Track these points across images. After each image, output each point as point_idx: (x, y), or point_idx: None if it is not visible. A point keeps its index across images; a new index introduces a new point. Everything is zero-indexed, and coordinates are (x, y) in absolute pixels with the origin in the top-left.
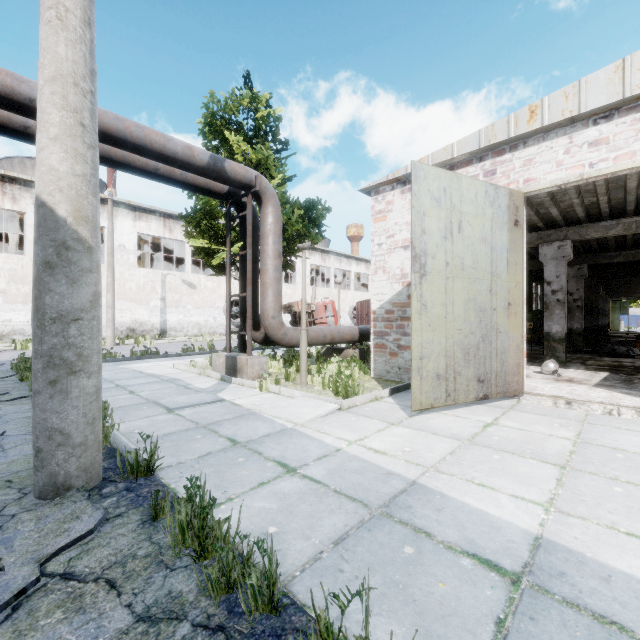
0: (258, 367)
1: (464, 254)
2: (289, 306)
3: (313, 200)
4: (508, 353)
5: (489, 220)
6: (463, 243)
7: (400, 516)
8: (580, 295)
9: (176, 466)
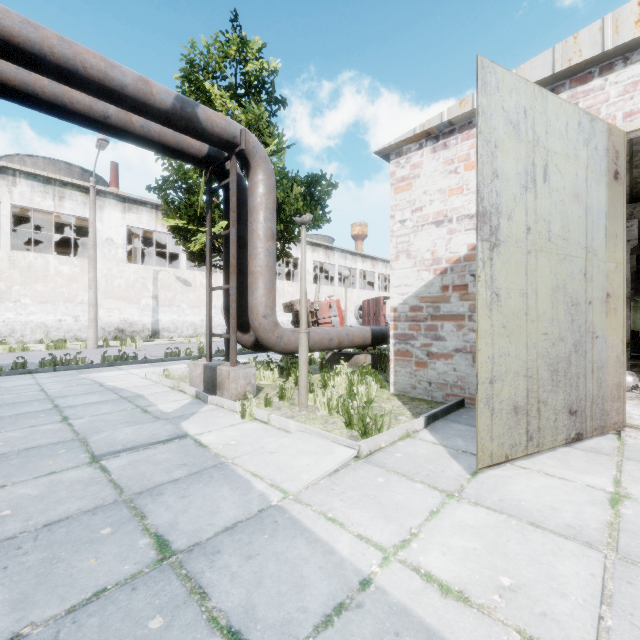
0: (244, 381)
1: (551, 216)
2: (290, 304)
3: (316, 175)
4: (606, 368)
5: (583, 167)
6: (550, 198)
7: None
8: None
9: None
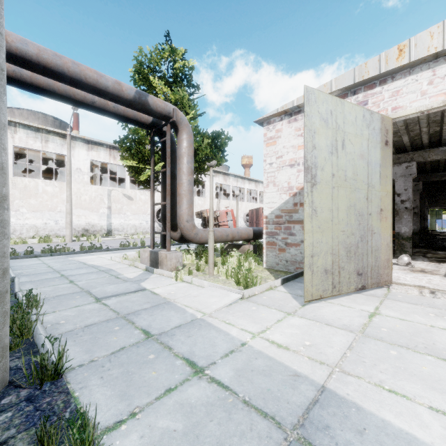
0: (175, 260)
1: (346, 167)
2: (200, 213)
3: (218, 131)
4: (380, 250)
5: (366, 139)
6: (346, 158)
7: (320, 443)
8: (416, 204)
9: (87, 365)
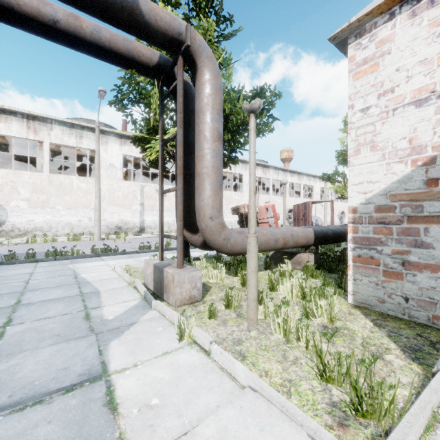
0: (189, 285)
1: None
2: (236, 208)
3: (260, 87)
4: None
5: None
6: None
7: None
8: None
9: None
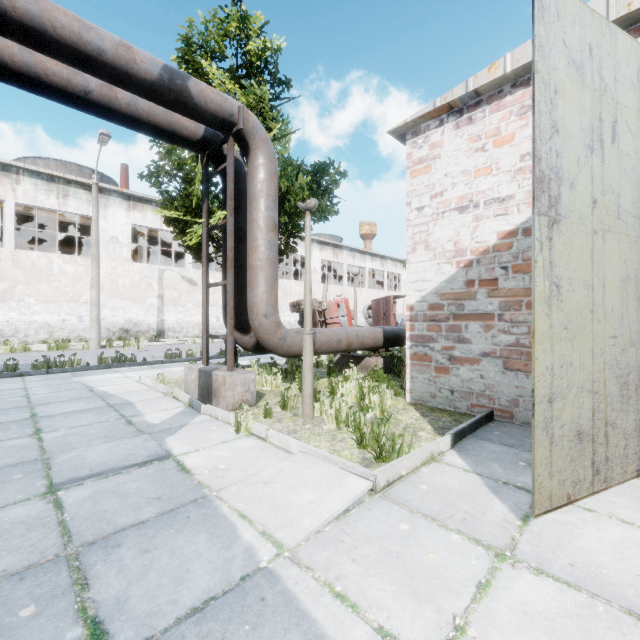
0: (242, 388)
1: (620, 186)
2: (297, 304)
3: (323, 163)
4: None
5: None
6: (619, 164)
7: None
8: None
9: None
